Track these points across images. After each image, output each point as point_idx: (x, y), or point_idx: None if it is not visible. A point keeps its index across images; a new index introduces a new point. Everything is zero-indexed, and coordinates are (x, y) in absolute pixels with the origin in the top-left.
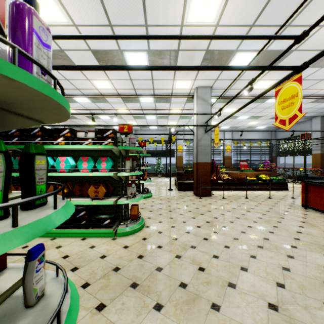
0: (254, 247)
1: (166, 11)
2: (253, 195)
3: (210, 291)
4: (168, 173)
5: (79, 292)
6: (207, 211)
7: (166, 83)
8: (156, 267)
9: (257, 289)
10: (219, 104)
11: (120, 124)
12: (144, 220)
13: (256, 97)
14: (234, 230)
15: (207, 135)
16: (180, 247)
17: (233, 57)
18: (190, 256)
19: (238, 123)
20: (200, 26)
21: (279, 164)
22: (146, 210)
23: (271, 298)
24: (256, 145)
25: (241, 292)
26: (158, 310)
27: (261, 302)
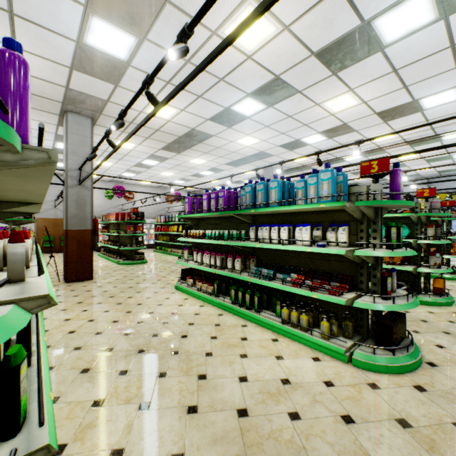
0: None
1: None
2: None
3: None
4: None
5: None
6: None
7: None
8: None
9: None
10: None
11: (417, 189)
12: (453, 298)
13: None
14: None
15: None
16: None
17: None
18: None
19: None
20: None
21: None
22: (455, 292)
23: None
24: None
25: None
26: None
27: None
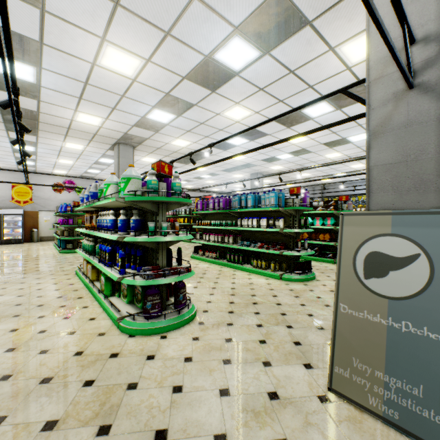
0: None
1: None
2: None
3: None
4: None
5: (314, 270)
6: None
7: None
8: None
9: None
10: None
11: (339, 196)
12: None
13: None
14: None
15: None
16: None
17: None
18: None
19: None
20: None
21: None
22: None
23: None
24: None
25: None
26: None
27: None
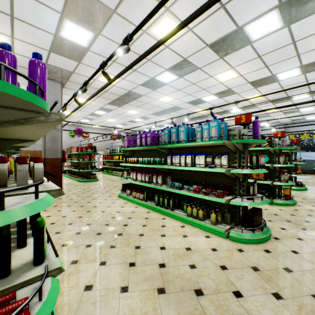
0: None
1: None
2: None
3: None
4: None
5: None
6: None
7: None
8: (304, 220)
9: None
10: None
11: (274, 132)
12: (295, 201)
13: None
14: None
15: None
16: None
17: None
18: None
19: None
20: None
21: None
22: (298, 197)
23: None
24: None
25: None
26: (303, 230)
27: None
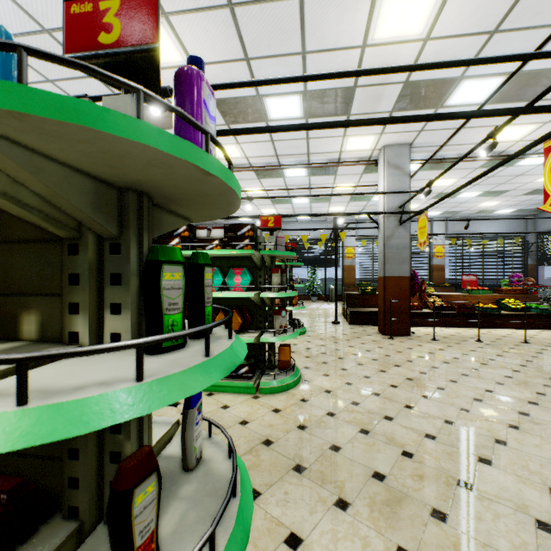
0: (501, 427)
1: (339, 27)
2: (492, 336)
3: (426, 490)
4: (328, 295)
5: None
6: (407, 361)
7: (331, 142)
8: (330, 444)
9: (514, 496)
10: (425, 173)
11: (262, 215)
12: (299, 370)
13: (504, 160)
14: (459, 395)
15: (403, 229)
16: (366, 417)
17: (455, 89)
18: (385, 432)
19: (459, 205)
20: (396, 43)
21: (543, 280)
22: (300, 355)
23: (540, 512)
24: (495, 244)
25: (482, 498)
26: (343, 509)
27: (522, 517)
